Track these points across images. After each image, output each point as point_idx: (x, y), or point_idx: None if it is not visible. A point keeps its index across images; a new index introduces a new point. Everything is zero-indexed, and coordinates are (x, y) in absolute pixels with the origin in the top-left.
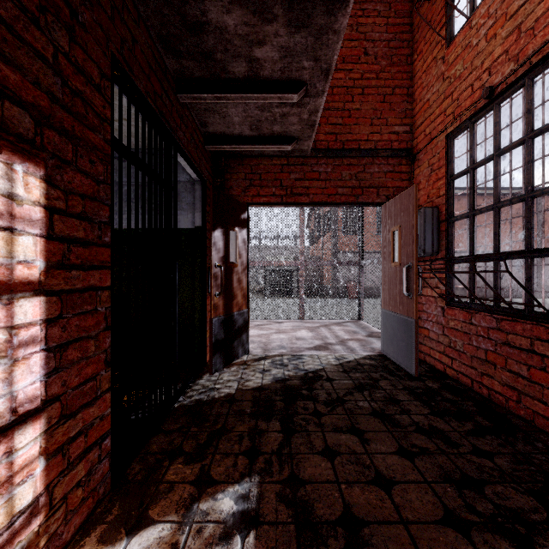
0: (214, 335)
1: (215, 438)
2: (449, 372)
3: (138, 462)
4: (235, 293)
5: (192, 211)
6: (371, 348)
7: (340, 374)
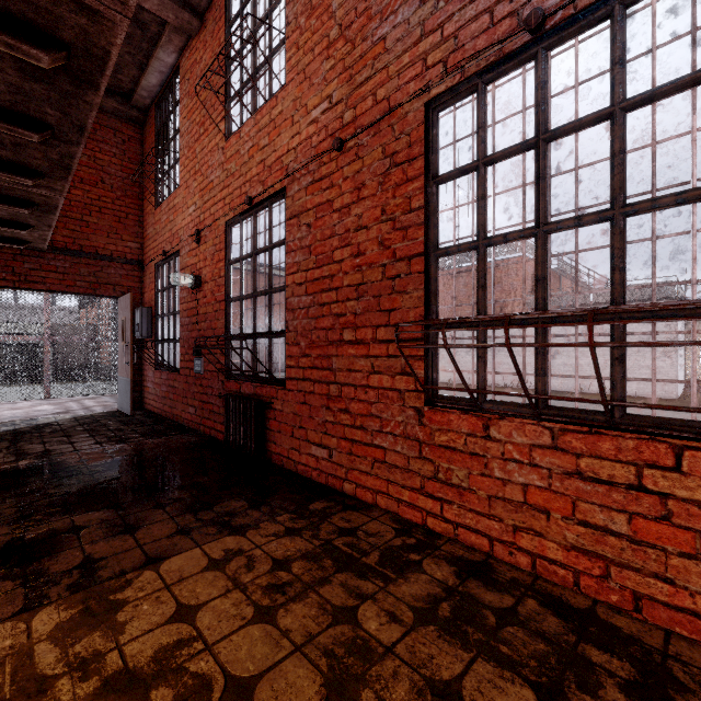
0: None
1: None
2: (156, 410)
3: None
4: None
5: None
6: (112, 408)
7: (71, 422)
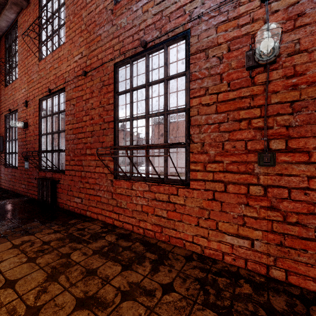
0: None
1: None
2: (5, 187)
3: None
4: None
5: None
6: None
7: None
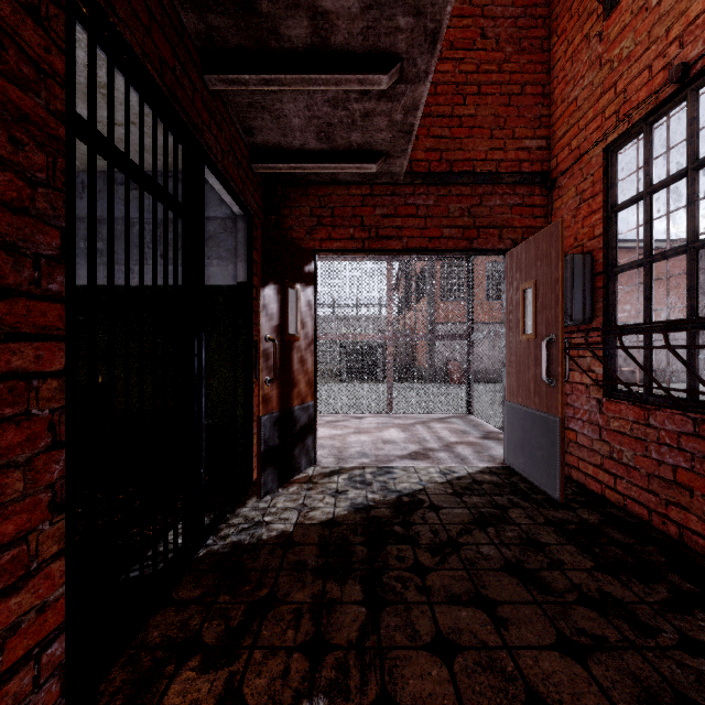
0: (263, 441)
1: (257, 617)
2: (611, 496)
3: (123, 667)
4: (296, 379)
5: (234, 260)
6: (490, 456)
7: (449, 498)
